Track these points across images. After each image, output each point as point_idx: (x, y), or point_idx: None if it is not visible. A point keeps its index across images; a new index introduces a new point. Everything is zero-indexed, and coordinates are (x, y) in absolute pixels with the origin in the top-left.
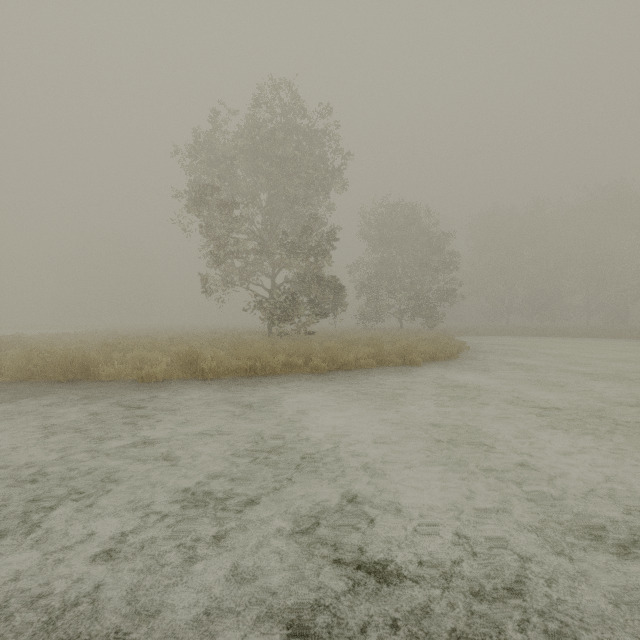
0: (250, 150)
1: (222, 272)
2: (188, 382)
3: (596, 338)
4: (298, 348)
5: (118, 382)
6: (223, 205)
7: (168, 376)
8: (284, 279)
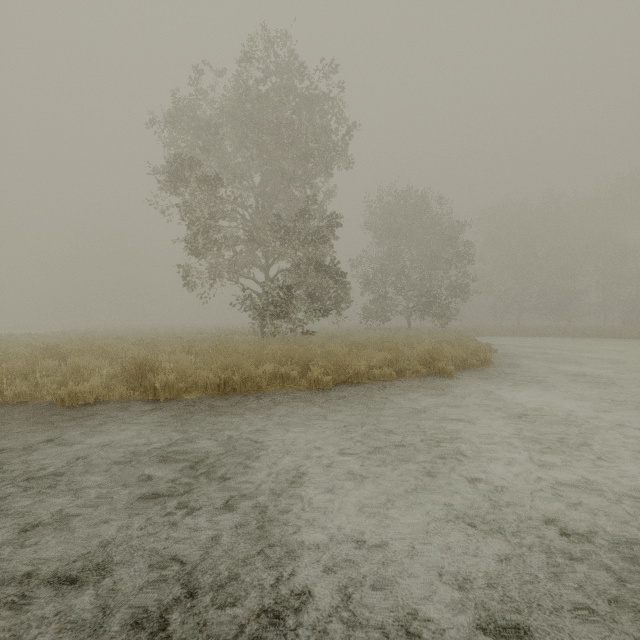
0: (239, 119)
1: (208, 263)
2: (129, 406)
3: (625, 339)
4: (293, 353)
5: (27, 406)
6: (203, 178)
7: (105, 396)
8: (279, 271)
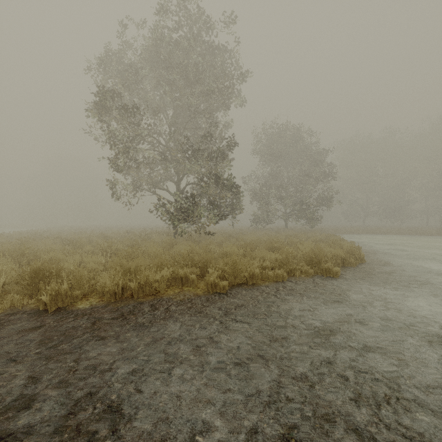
0: (154, 63)
1: (132, 179)
2: (10, 321)
3: None
4: (194, 254)
5: None
6: (122, 106)
7: None
8: (187, 184)
